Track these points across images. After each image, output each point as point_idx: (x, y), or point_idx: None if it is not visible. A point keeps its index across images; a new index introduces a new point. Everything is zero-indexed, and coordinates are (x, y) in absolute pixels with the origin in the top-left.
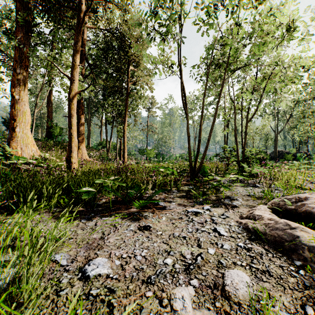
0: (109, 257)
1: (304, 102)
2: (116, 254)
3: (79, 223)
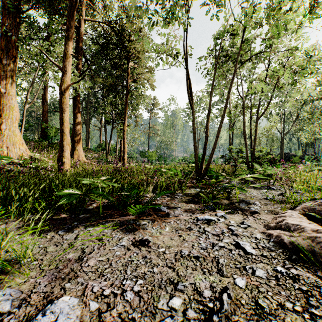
0: (81, 294)
1: (311, 102)
2: (95, 289)
3: (55, 236)
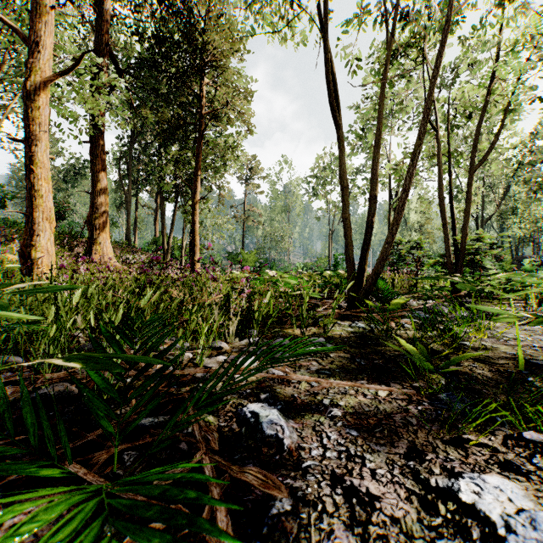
0: None
1: (530, 166)
2: None
3: None
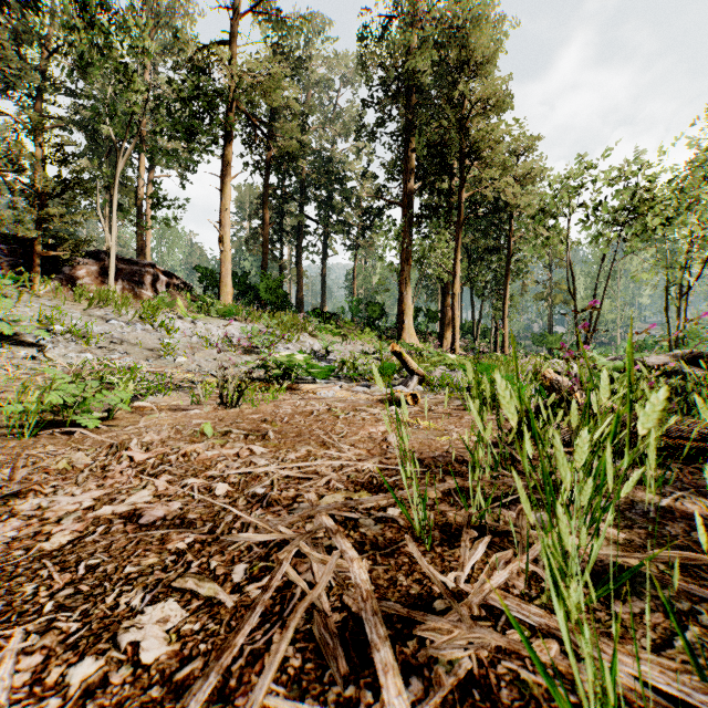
0: None
1: None
2: None
3: None
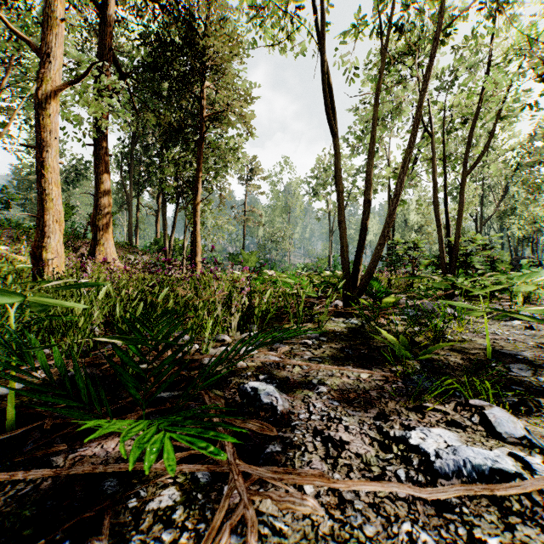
0: None
1: (529, 167)
2: None
3: None
